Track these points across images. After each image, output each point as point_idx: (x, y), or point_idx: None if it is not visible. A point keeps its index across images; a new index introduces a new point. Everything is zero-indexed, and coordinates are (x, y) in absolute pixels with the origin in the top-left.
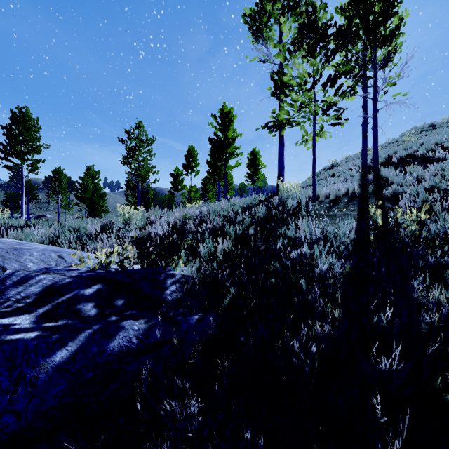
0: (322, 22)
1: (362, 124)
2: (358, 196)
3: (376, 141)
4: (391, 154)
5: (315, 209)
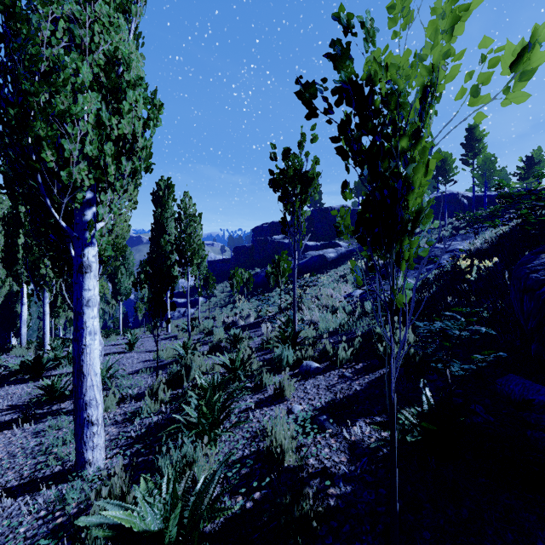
0: None
1: None
2: None
3: None
4: None
5: None
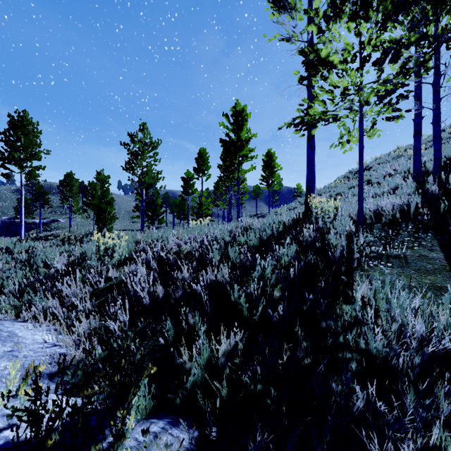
0: None
1: (414, 118)
2: (427, 221)
3: (438, 140)
4: (448, 156)
5: (367, 242)
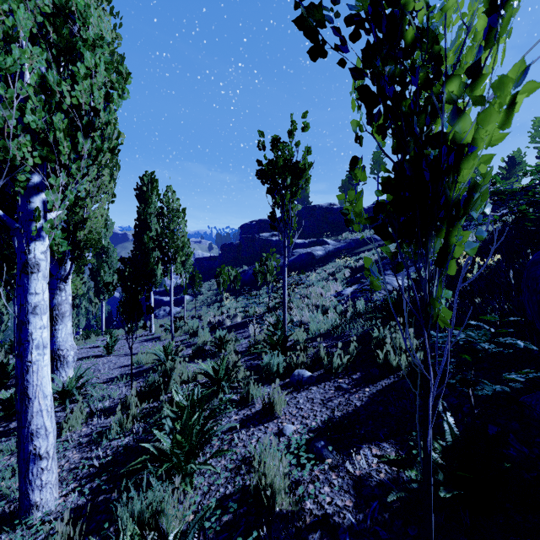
0: None
1: None
2: None
3: None
4: None
5: None
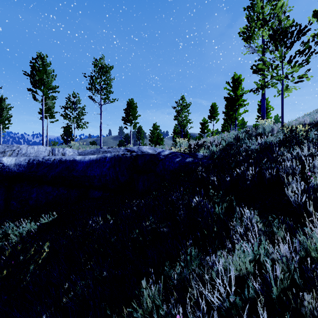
0: (287, 25)
1: None
2: (314, 123)
3: None
4: None
5: (279, 133)
